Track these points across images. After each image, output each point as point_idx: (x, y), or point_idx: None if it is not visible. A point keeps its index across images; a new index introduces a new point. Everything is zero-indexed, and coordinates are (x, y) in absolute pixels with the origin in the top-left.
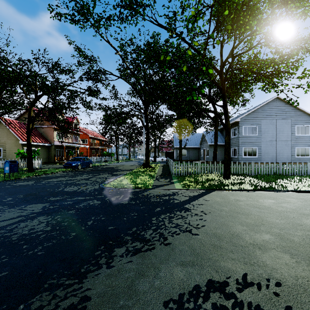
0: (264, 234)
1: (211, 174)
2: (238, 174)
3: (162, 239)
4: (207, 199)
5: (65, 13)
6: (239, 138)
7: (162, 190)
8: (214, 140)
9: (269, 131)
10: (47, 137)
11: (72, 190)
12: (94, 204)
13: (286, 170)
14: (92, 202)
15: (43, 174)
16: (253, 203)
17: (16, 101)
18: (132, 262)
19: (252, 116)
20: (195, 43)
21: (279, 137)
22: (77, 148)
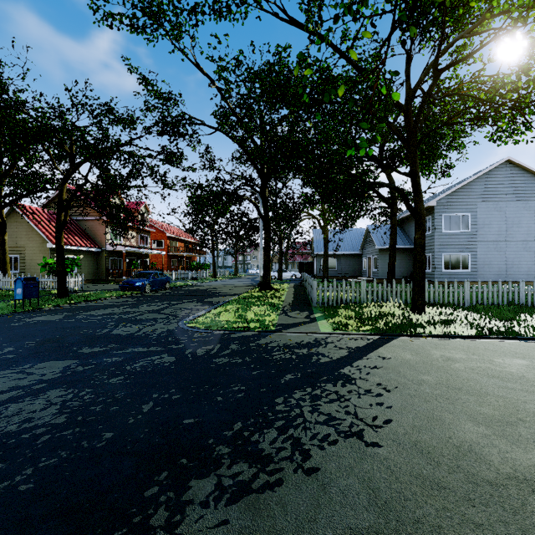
0: (534, 448)
1: (386, 303)
2: (438, 304)
3: (300, 455)
4: (386, 355)
5: (119, 14)
6: (435, 237)
7: (295, 334)
8: (391, 240)
9: (491, 224)
10: (94, 237)
11: (126, 333)
12: (162, 364)
13: (531, 296)
14: (160, 358)
15: (84, 301)
16: (484, 366)
17: (38, 174)
18: (228, 524)
19: (460, 195)
20: (365, 34)
21: (512, 234)
22: (146, 256)
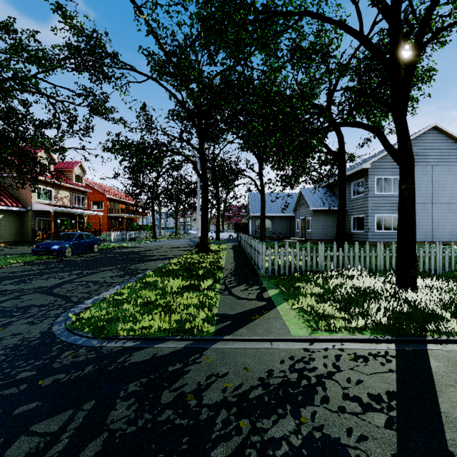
0: None
1: (348, 270)
2: None
3: None
4: None
5: None
6: (369, 199)
7: (251, 344)
8: (340, 199)
9: (420, 187)
10: (18, 195)
11: None
12: None
13: None
14: None
15: None
16: None
17: None
18: None
19: (391, 158)
20: None
21: (438, 197)
22: (82, 217)
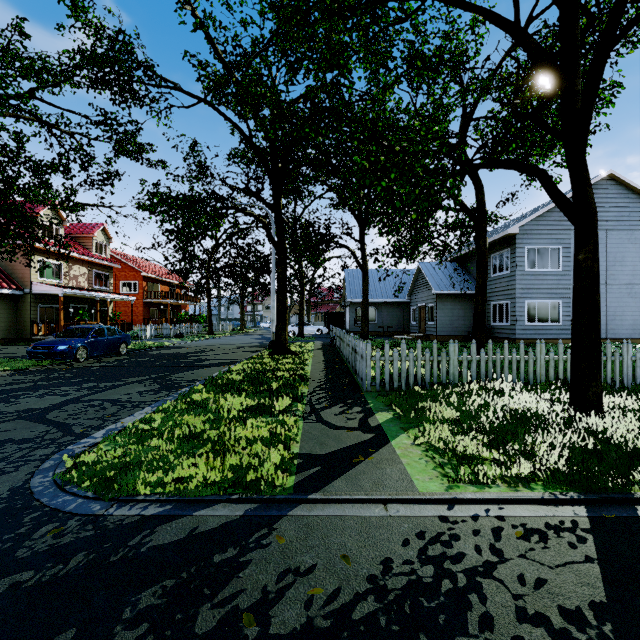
0: None
1: (493, 382)
2: None
3: None
4: None
5: None
6: (517, 278)
7: (352, 509)
8: (478, 277)
9: None
10: (11, 272)
11: None
12: None
13: None
14: None
15: None
16: None
17: None
18: None
19: (549, 220)
20: None
21: (614, 275)
22: (106, 304)
